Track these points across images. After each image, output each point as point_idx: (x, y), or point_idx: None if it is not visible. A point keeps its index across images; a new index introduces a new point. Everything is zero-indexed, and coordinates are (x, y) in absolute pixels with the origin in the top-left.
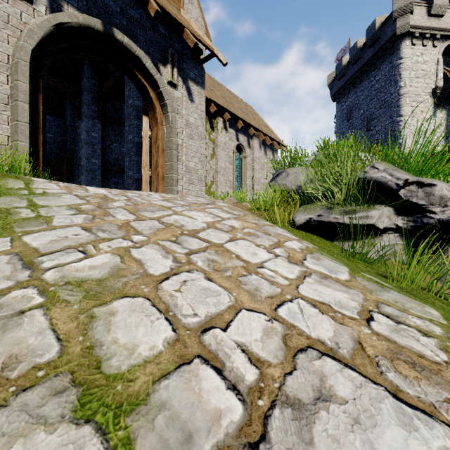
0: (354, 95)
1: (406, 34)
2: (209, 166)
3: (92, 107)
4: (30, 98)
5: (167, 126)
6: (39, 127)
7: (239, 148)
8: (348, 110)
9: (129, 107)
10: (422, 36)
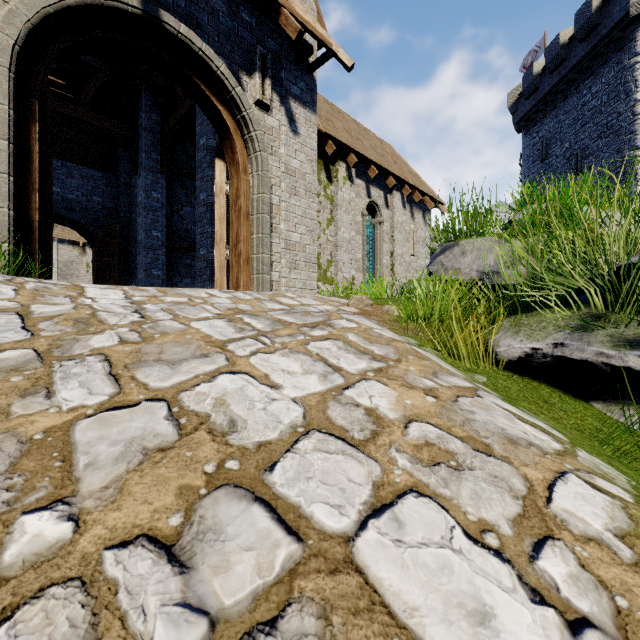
0: (554, 121)
1: None
2: (325, 237)
3: (153, 155)
4: (11, 129)
5: (254, 174)
6: (32, 181)
7: (371, 209)
8: (543, 145)
9: (200, 150)
10: None
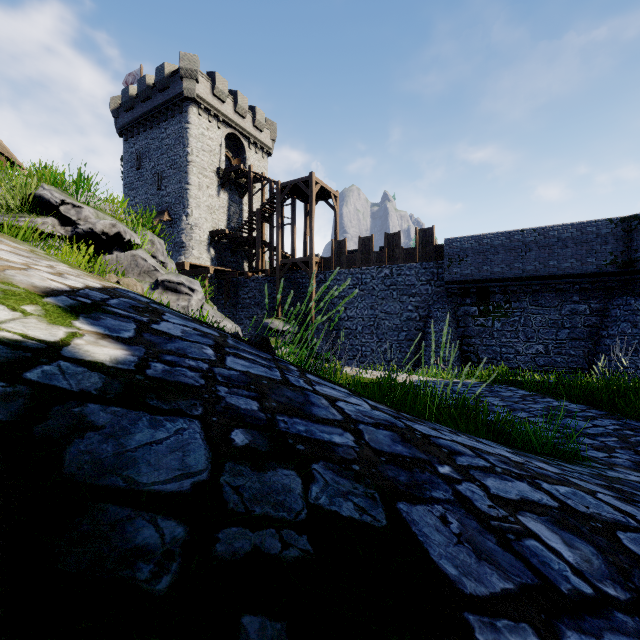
0: (145, 141)
1: (193, 100)
2: None
3: None
4: None
5: None
6: None
7: None
8: (138, 156)
9: None
10: (209, 112)
